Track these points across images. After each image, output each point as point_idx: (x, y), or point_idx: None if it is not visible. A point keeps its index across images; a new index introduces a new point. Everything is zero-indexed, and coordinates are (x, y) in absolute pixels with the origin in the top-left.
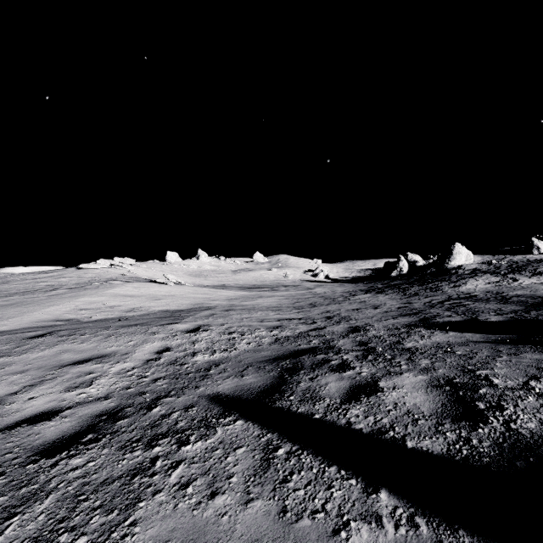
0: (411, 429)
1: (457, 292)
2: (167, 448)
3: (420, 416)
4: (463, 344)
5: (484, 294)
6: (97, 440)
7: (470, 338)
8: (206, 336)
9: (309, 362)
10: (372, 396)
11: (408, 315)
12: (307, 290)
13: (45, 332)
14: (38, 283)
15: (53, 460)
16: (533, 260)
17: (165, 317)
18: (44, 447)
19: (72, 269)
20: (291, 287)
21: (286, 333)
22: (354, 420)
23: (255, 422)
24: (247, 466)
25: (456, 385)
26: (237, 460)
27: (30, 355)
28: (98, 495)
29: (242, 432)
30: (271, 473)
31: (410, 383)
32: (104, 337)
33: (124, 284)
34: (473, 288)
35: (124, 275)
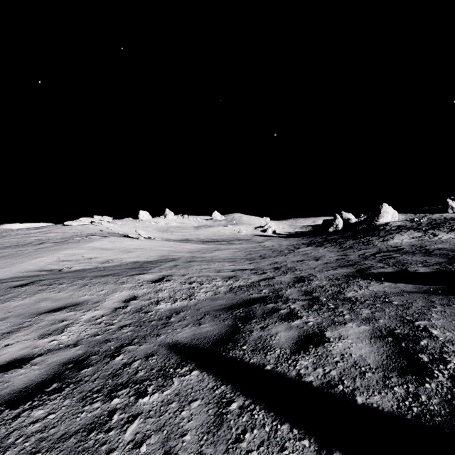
0: (359, 383)
1: (386, 245)
2: (125, 400)
3: (367, 368)
4: (398, 294)
5: (409, 248)
6: (61, 390)
7: (404, 289)
8: (169, 285)
9: (260, 311)
10: (320, 347)
11: (346, 266)
12: (257, 243)
13: (28, 281)
14: (29, 238)
15: (16, 411)
16: (449, 218)
17: (135, 268)
18: (10, 397)
19: (58, 225)
20: (244, 241)
21: (239, 282)
22: (303, 372)
23: (210, 373)
24: (201, 422)
25: (398, 336)
26: (191, 415)
27: (12, 303)
28: (53, 454)
29: (197, 383)
30: (225, 430)
31: (354, 333)
32: (79, 286)
33: (101, 239)
34: (400, 242)
35: (102, 231)
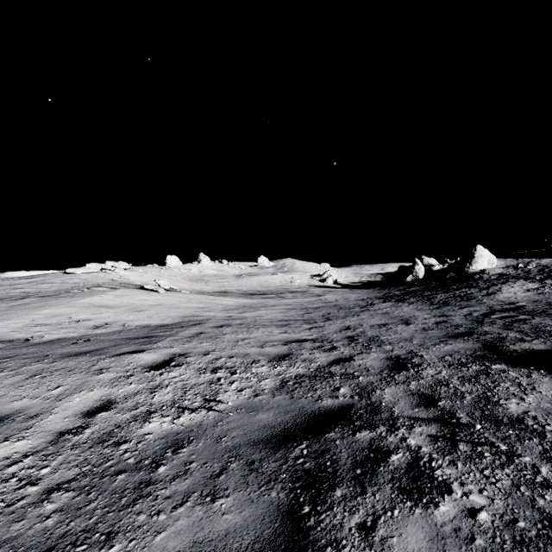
0: None
1: (496, 301)
2: None
3: None
4: None
5: (533, 305)
6: None
7: None
8: (177, 376)
9: (346, 455)
10: None
11: (459, 336)
12: (316, 297)
13: None
14: (13, 290)
15: None
16: None
17: (136, 338)
18: None
19: (59, 274)
20: (298, 293)
21: (297, 368)
22: None
23: None
24: None
25: None
26: None
27: None
28: None
29: None
30: None
31: None
32: (25, 377)
33: (105, 292)
34: (513, 297)
35: (114, 280)
